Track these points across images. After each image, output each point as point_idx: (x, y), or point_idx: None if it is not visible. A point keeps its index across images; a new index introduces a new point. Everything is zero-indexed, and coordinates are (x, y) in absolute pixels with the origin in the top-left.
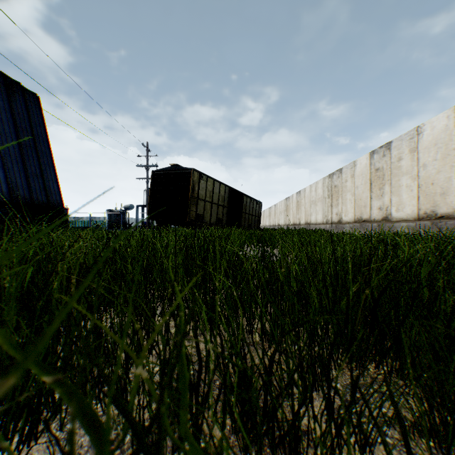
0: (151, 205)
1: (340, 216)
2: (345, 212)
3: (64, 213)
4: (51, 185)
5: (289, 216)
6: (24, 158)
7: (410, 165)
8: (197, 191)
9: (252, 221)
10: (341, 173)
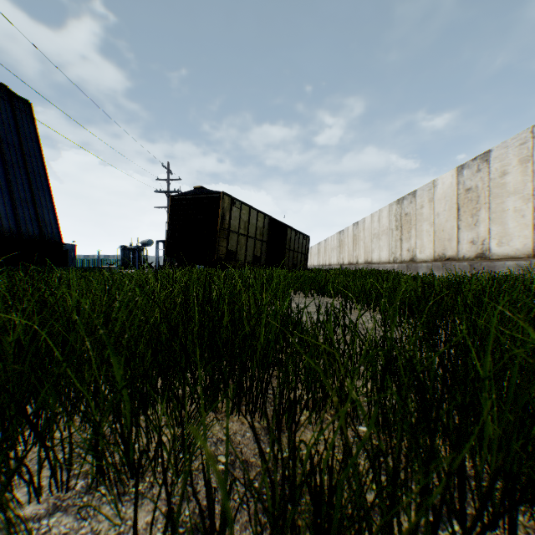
0: (170, 238)
1: (414, 253)
2: (420, 248)
3: (62, 250)
4: (46, 215)
5: (344, 253)
6: (10, 180)
7: (521, 181)
8: (228, 221)
9: (297, 260)
10: (415, 196)
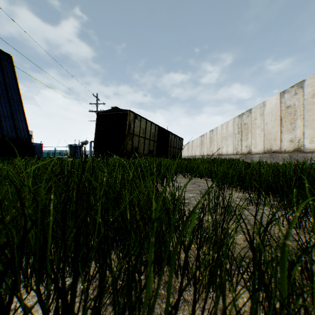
0: (96, 139)
1: (250, 148)
2: (254, 145)
3: (31, 146)
4: (20, 125)
5: (204, 149)
6: None
7: None
8: (132, 128)
9: (175, 152)
10: (250, 112)
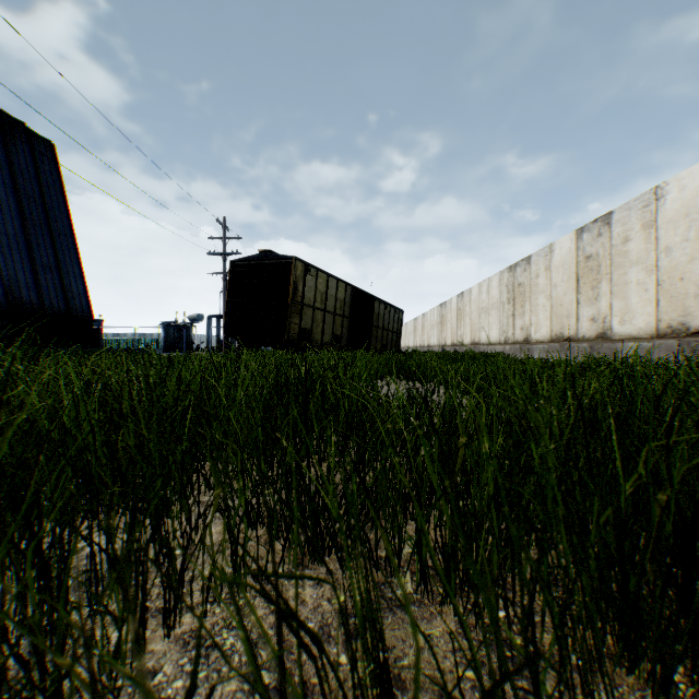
0: (230, 314)
1: (528, 332)
2: (535, 326)
3: (93, 327)
4: (73, 284)
5: (446, 332)
6: (30, 241)
7: (644, 249)
8: (301, 293)
9: (387, 340)
10: (529, 263)
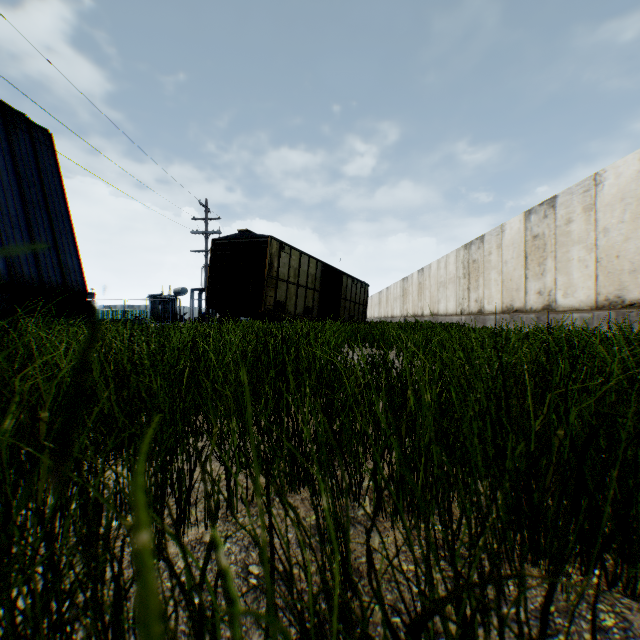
0: (211, 288)
1: (482, 304)
2: (488, 299)
3: (87, 300)
4: (69, 260)
5: (408, 304)
6: (30, 222)
7: (584, 229)
8: (276, 268)
9: (354, 311)
10: (483, 242)
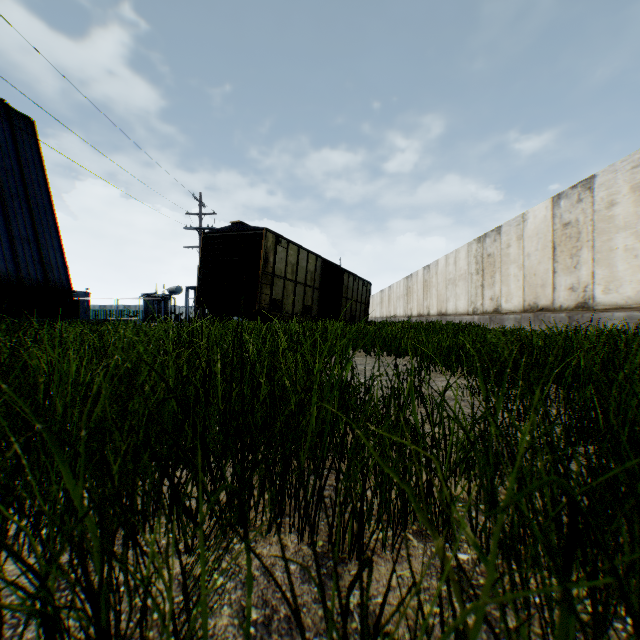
0: (202, 285)
1: (498, 302)
2: (506, 296)
3: (72, 298)
4: (52, 256)
5: (412, 303)
6: (7, 214)
7: (633, 212)
8: (272, 264)
9: (356, 310)
10: (499, 233)
